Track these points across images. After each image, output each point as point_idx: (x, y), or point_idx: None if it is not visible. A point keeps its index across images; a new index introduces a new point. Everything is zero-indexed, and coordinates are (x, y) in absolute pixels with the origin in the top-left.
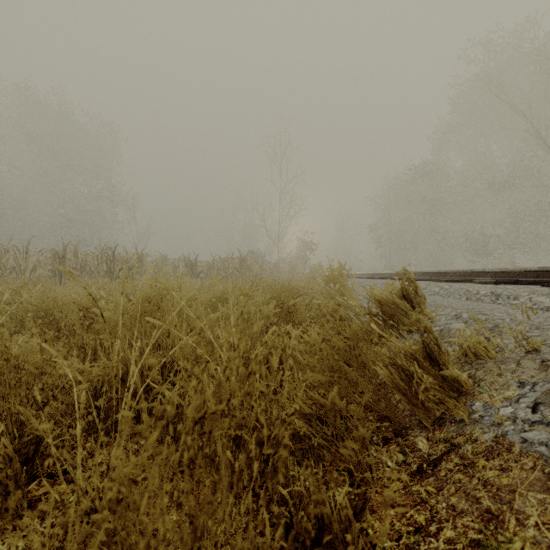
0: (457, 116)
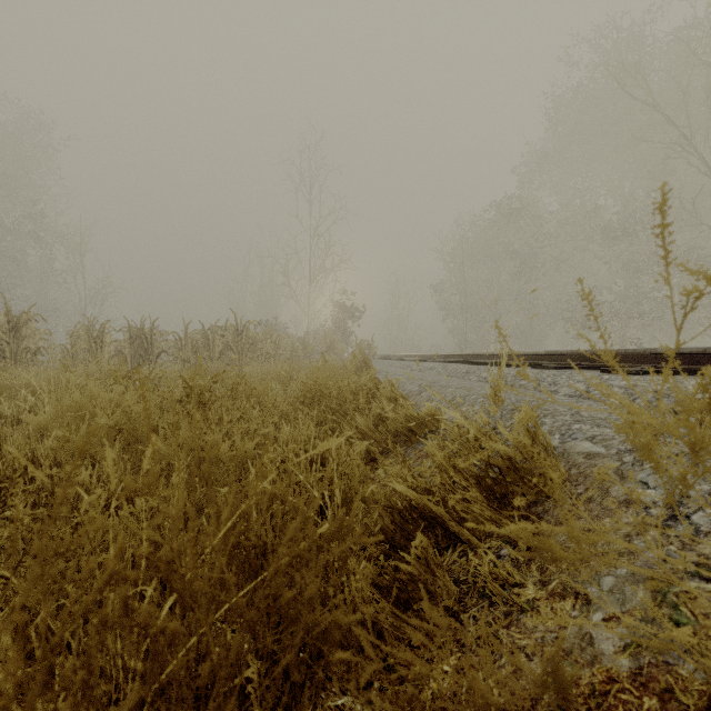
0: (551, 143)
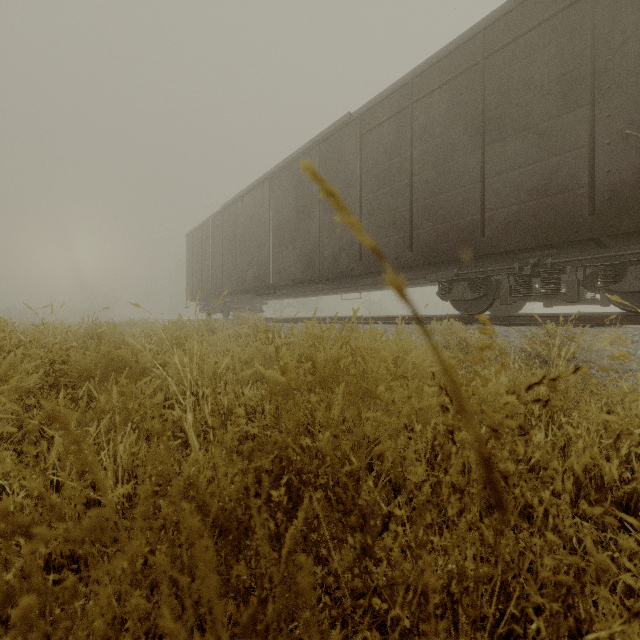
0: None
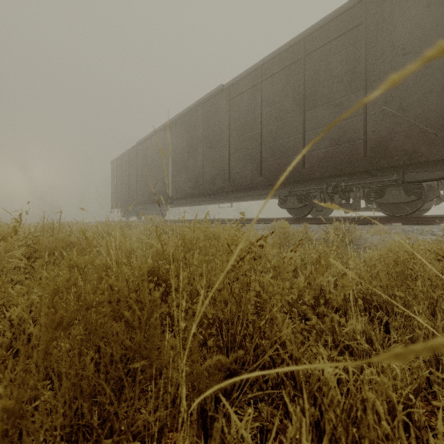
0: None
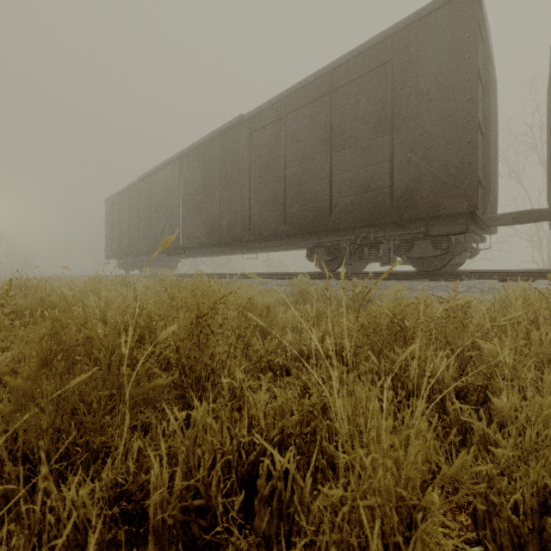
0: None
